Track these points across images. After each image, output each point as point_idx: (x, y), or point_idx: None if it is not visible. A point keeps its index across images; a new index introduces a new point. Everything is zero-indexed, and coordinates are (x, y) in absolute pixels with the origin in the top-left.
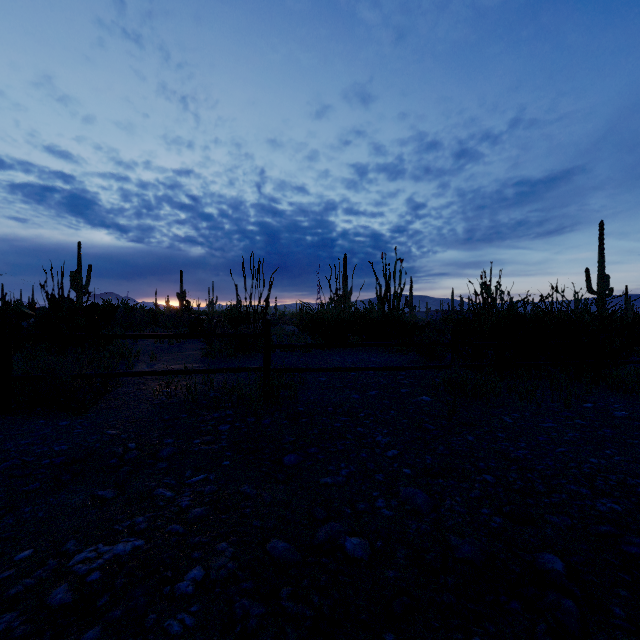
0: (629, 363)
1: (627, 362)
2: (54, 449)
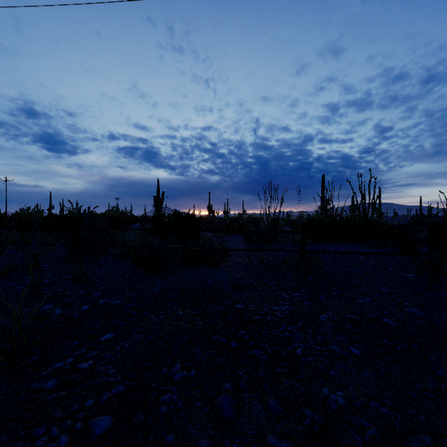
0: None
1: None
2: (222, 278)
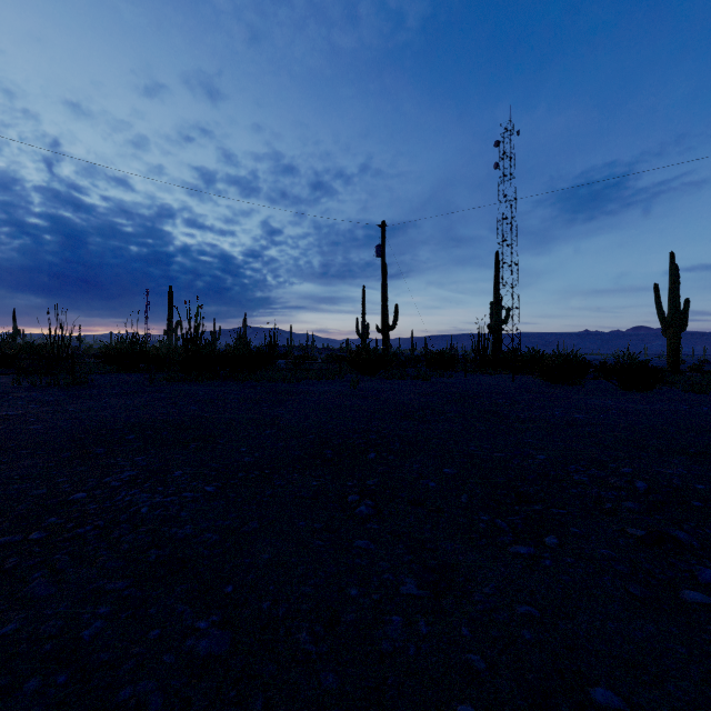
0: (257, 370)
1: (256, 370)
2: None
